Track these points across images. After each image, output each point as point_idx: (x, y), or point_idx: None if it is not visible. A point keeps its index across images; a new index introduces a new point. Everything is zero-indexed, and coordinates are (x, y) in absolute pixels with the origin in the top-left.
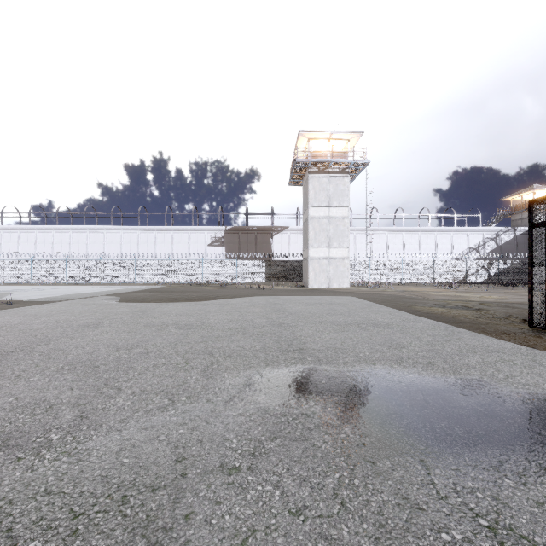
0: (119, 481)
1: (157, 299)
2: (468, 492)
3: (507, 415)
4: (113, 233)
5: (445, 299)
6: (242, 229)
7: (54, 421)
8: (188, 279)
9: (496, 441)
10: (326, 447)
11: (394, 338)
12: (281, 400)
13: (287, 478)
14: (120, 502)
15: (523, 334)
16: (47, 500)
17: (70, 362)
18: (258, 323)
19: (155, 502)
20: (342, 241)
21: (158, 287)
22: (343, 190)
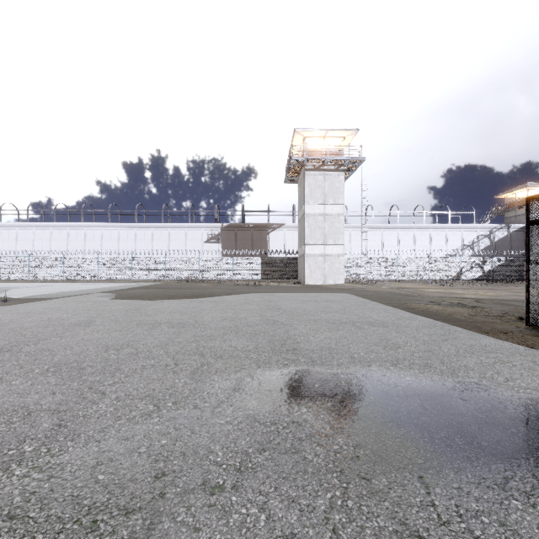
0: (90, 502)
1: (152, 297)
2: (473, 516)
3: (509, 424)
4: (110, 230)
5: (440, 295)
6: (239, 226)
7: (30, 430)
8: (185, 276)
9: (500, 454)
10: (317, 461)
11: (390, 337)
12: (272, 406)
13: (275, 498)
14: (89, 528)
15: (520, 333)
16: (8, 526)
17: (56, 363)
18: (251, 322)
19: (128, 529)
20: (337, 238)
21: (154, 284)
22: (338, 188)
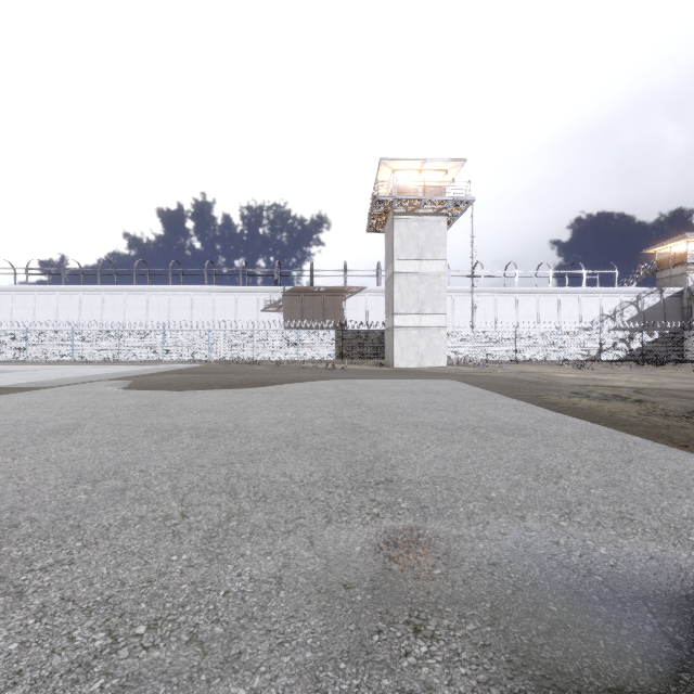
0: None
1: (182, 385)
2: None
3: None
4: (136, 295)
5: (580, 383)
6: (306, 289)
7: None
8: (234, 355)
9: None
10: None
11: (538, 456)
12: (353, 635)
13: None
14: None
15: None
16: None
17: None
18: (320, 427)
19: None
20: (437, 305)
21: (192, 367)
22: (439, 238)
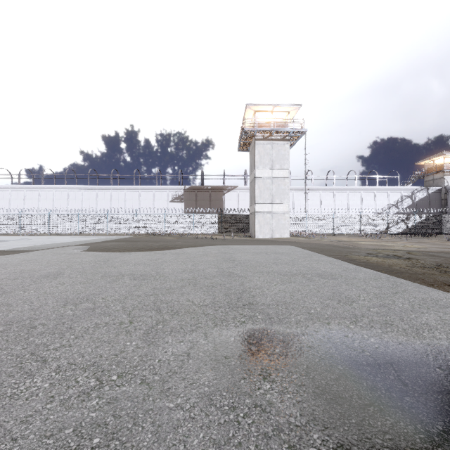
0: None
1: (121, 249)
2: None
3: None
4: (89, 191)
5: (374, 248)
6: (198, 188)
7: None
8: (153, 230)
9: None
10: None
11: (341, 290)
12: (230, 380)
13: None
14: None
15: None
16: None
17: (8, 320)
18: (209, 273)
19: None
20: (283, 198)
21: (126, 238)
22: (284, 155)
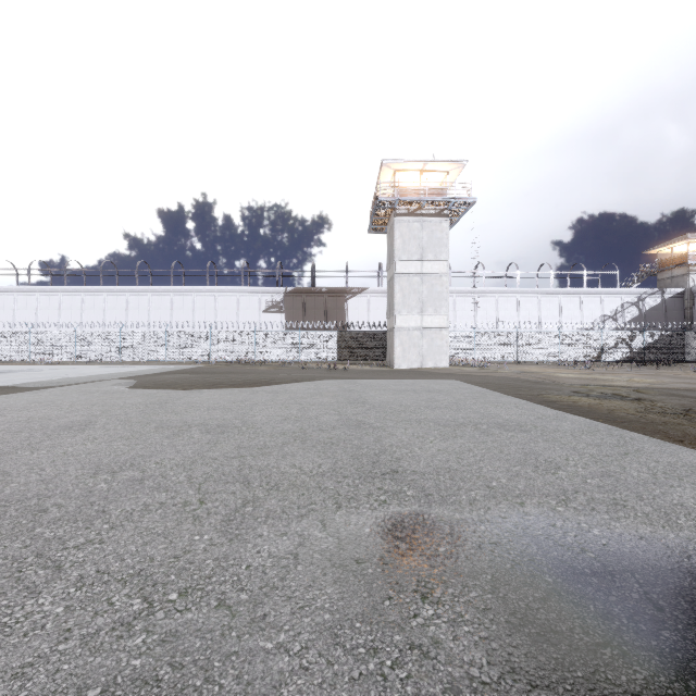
0: None
1: (187, 385)
2: None
3: None
4: (138, 296)
5: (581, 383)
6: (307, 290)
7: None
8: (237, 356)
9: None
10: None
11: (537, 449)
12: (367, 601)
13: None
14: None
15: None
16: None
17: (3, 499)
18: (325, 423)
19: None
20: (439, 305)
21: (195, 367)
22: (440, 239)
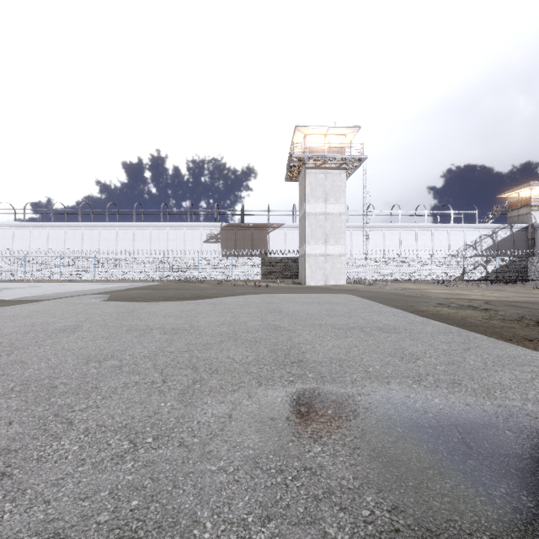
0: None
1: (148, 298)
2: None
3: None
4: (108, 229)
5: (446, 297)
6: (238, 225)
7: None
8: (184, 276)
9: None
10: (343, 538)
11: (405, 346)
12: (277, 443)
13: None
14: None
15: None
16: None
17: (25, 380)
18: (251, 327)
19: None
20: (339, 237)
21: (152, 285)
22: (340, 186)
